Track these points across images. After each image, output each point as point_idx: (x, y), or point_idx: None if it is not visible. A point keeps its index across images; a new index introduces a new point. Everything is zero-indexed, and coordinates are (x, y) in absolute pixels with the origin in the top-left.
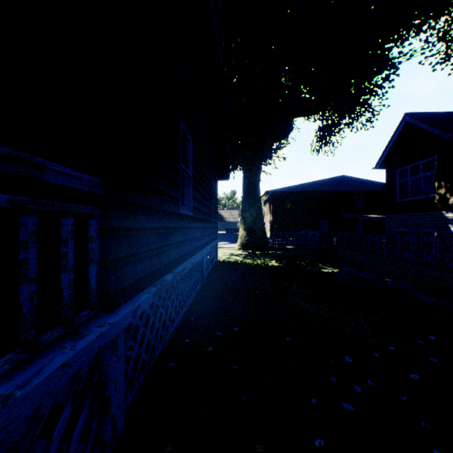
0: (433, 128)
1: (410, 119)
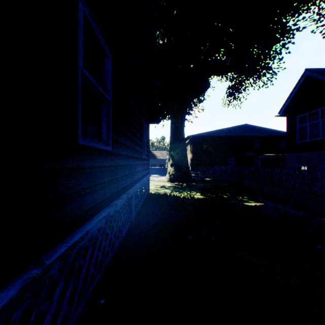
0: None
1: (311, 74)
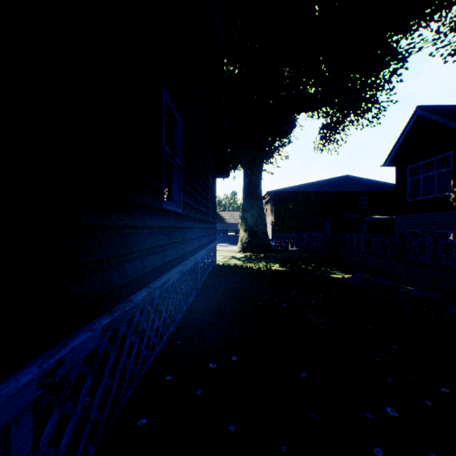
0: (449, 121)
1: (423, 113)
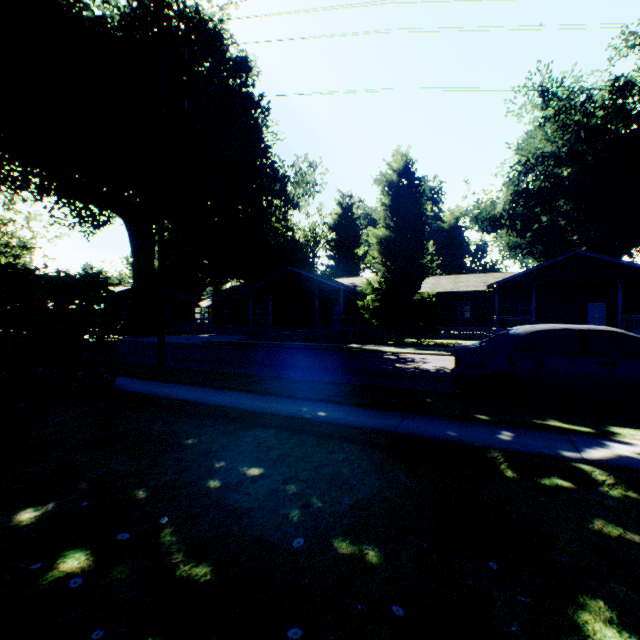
0: None
1: None
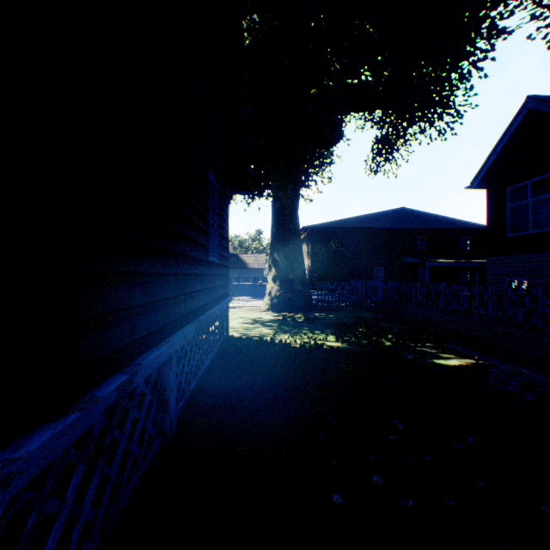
0: None
1: (539, 105)
